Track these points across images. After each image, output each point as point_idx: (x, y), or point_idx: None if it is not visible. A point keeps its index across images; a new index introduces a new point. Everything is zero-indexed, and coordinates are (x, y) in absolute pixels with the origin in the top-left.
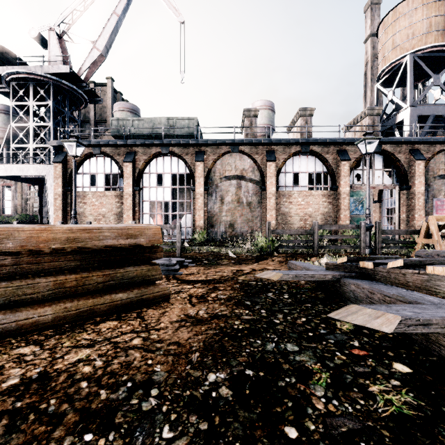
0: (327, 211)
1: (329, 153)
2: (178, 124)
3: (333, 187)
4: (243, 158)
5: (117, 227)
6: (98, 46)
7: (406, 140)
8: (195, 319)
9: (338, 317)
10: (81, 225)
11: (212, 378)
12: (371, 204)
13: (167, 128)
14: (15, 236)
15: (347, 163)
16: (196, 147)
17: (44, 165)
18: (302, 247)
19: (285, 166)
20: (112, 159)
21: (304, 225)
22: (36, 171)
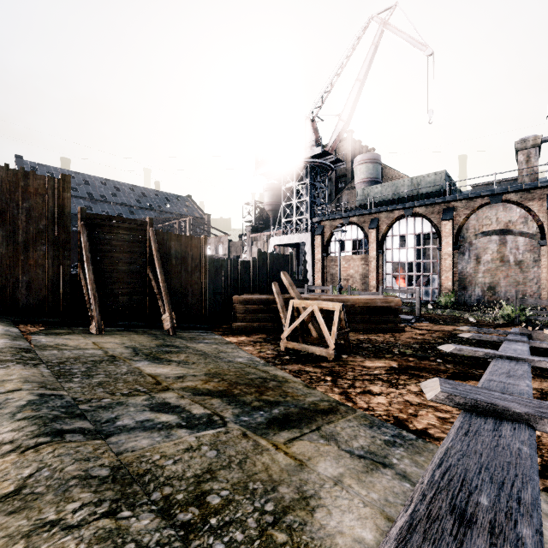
0: None
1: None
2: (422, 182)
3: None
4: (509, 208)
5: (381, 299)
6: (342, 117)
7: None
8: (414, 338)
9: (459, 335)
10: (368, 297)
11: (414, 345)
12: None
13: (410, 190)
14: (350, 301)
15: None
16: (443, 204)
17: (304, 233)
18: None
19: None
20: (359, 227)
21: None
22: (298, 239)
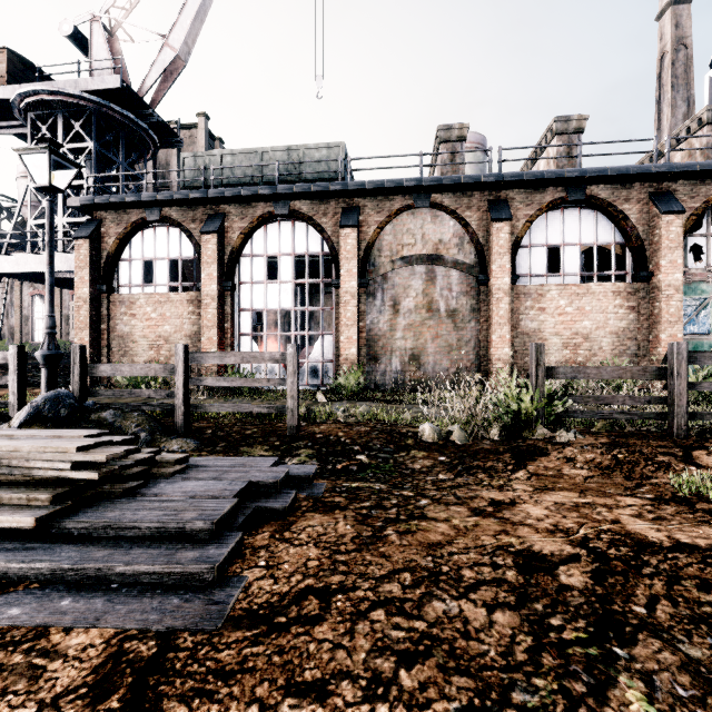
0: (624, 327)
1: (630, 200)
2: (307, 158)
3: (641, 274)
4: (440, 218)
5: None
6: (172, 42)
7: None
8: None
9: None
10: None
11: None
12: None
13: (286, 163)
14: None
15: (676, 218)
16: (343, 199)
17: None
18: (636, 416)
19: (529, 233)
20: (182, 230)
21: (573, 358)
22: (65, 263)
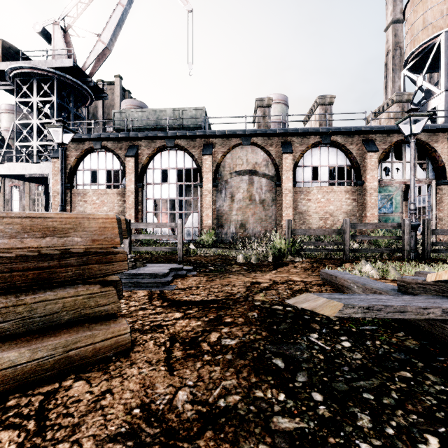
0: (350, 209)
1: (353, 143)
2: (184, 115)
3: (358, 182)
4: (256, 150)
5: (20, 214)
6: (103, 39)
7: (444, 126)
8: (160, 429)
9: None
10: None
11: None
12: (402, 201)
13: (173, 119)
14: None
15: (374, 154)
16: (204, 139)
17: (47, 163)
18: (330, 251)
19: (303, 159)
20: (114, 154)
21: (325, 225)
22: (39, 169)
